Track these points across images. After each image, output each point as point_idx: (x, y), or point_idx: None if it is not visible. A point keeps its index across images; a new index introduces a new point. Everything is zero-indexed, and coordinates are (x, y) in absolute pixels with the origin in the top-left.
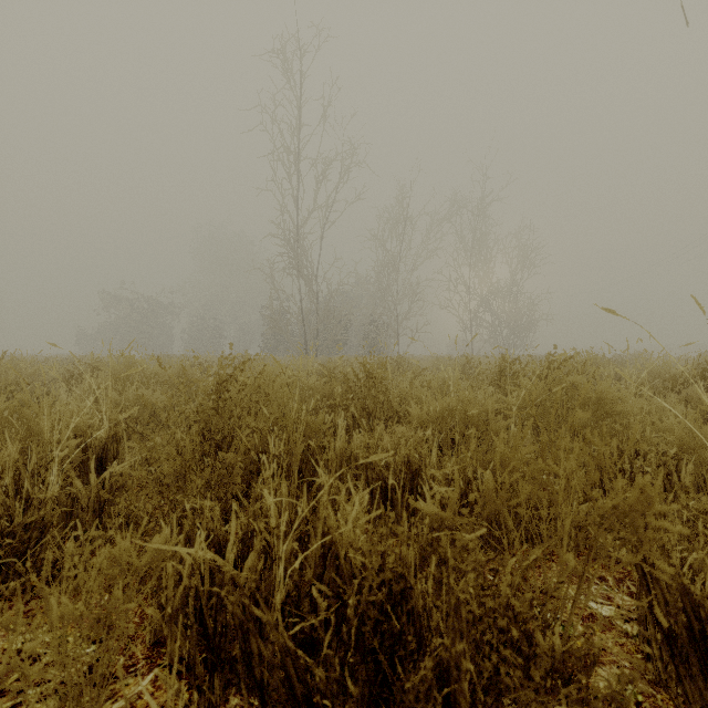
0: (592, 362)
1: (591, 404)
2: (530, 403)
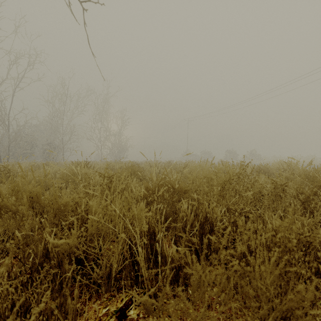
0: (121, 163)
1: (82, 175)
2: (67, 176)
